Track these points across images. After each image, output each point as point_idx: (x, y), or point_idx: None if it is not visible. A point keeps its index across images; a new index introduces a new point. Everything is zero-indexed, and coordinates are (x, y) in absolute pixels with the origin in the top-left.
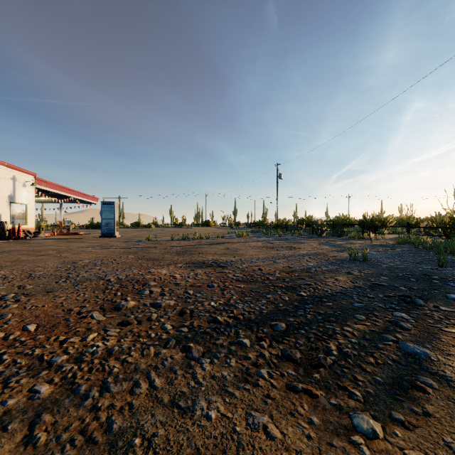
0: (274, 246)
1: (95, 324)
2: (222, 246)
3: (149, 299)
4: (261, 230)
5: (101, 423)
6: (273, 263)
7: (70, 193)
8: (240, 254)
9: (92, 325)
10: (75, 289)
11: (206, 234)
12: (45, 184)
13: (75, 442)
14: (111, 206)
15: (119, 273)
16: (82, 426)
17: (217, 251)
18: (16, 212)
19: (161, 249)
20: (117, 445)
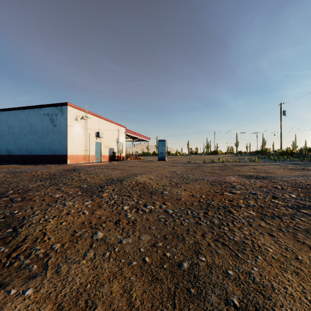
0: (295, 168)
1: (232, 197)
2: (248, 167)
3: (243, 190)
4: (267, 157)
5: (293, 225)
6: (308, 179)
7: (138, 136)
8: (270, 172)
9: (232, 197)
10: (197, 183)
11: (226, 159)
12: (129, 132)
13: (289, 228)
14: (163, 142)
15: (208, 178)
16: (285, 224)
17: (248, 170)
18: (119, 147)
19: (207, 168)
20: (309, 232)
